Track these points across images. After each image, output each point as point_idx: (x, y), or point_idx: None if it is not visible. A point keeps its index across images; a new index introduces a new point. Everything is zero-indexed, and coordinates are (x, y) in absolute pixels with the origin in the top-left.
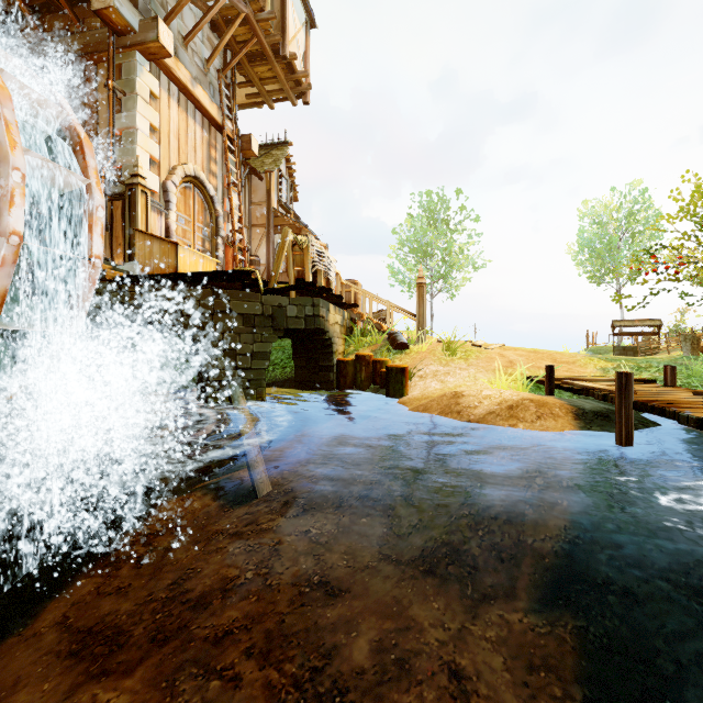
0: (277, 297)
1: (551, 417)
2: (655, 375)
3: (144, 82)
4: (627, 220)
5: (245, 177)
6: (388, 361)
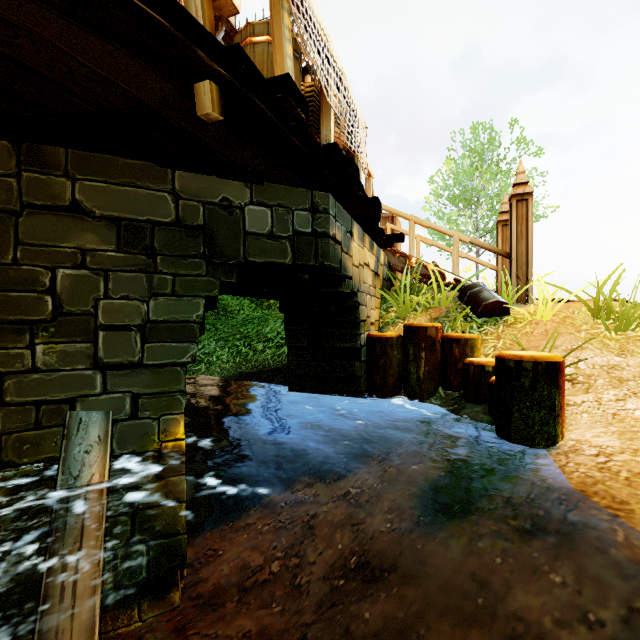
0: (218, 181)
1: None
2: None
3: None
4: None
5: None
6: (476, 341)
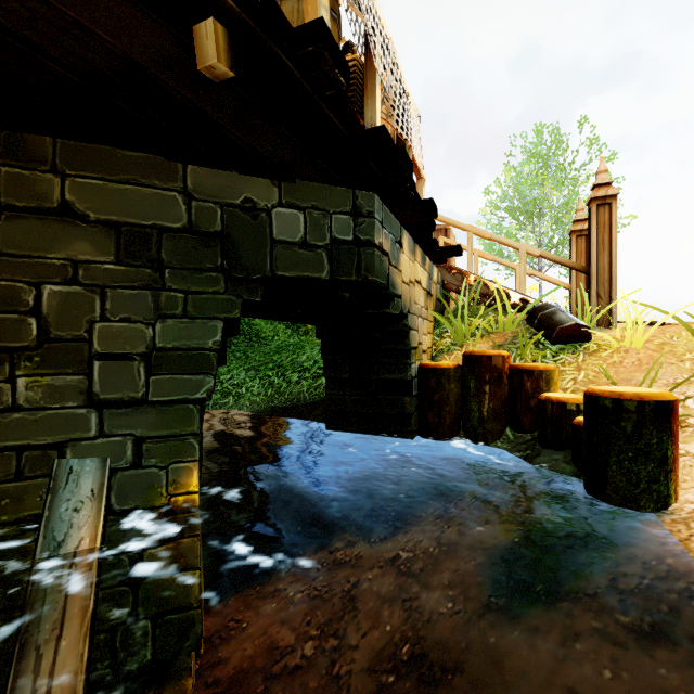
0: (239, 178)
1: None
2: None
3: None
4: None
5: None
6: (553, 372)
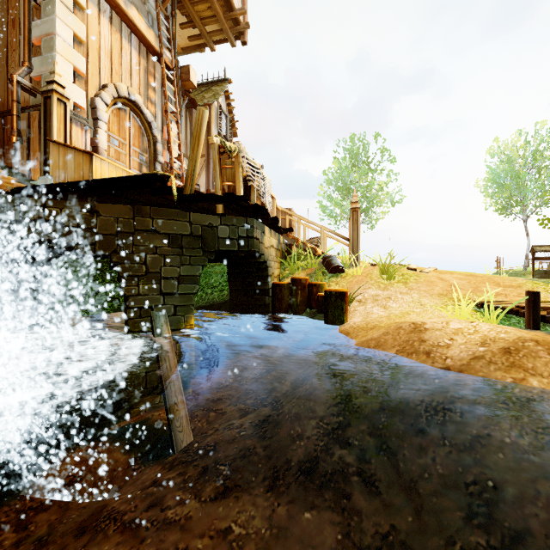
0: (207, 216)
1: None
2: None
3: None
4: (534, 156)
5: (186, 110)
6: (324, 285)
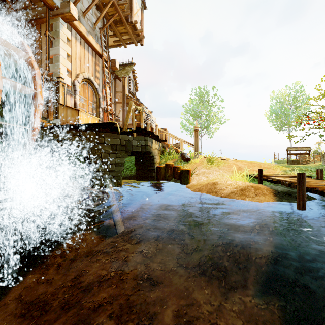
0: (127, 136)
1: (262, 195)
2: (310, 173)
3: (63, 33)
4: (293, 100)
5: (113, 79)
6: (181, 167)
